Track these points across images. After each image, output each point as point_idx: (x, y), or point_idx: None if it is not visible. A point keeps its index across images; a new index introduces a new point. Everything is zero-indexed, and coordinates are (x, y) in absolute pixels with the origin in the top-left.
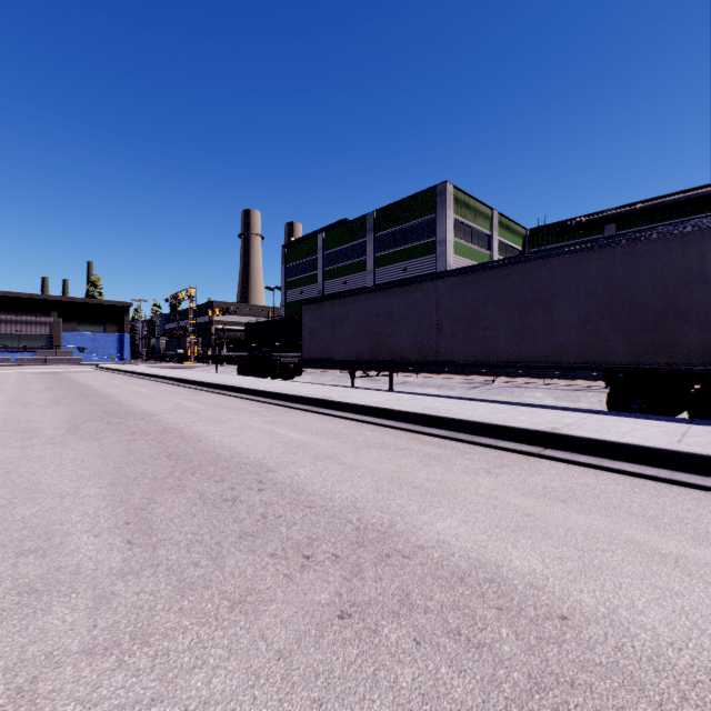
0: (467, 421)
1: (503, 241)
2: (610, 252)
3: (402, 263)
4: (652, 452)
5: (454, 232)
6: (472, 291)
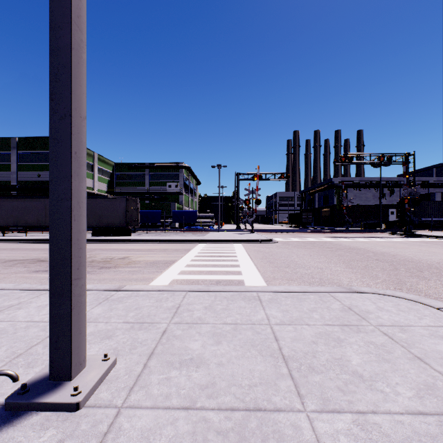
0: (44, 239)
1: (101, 168)
2: (92, 200)
3: (38, 172)
4: None
5: None
6: None
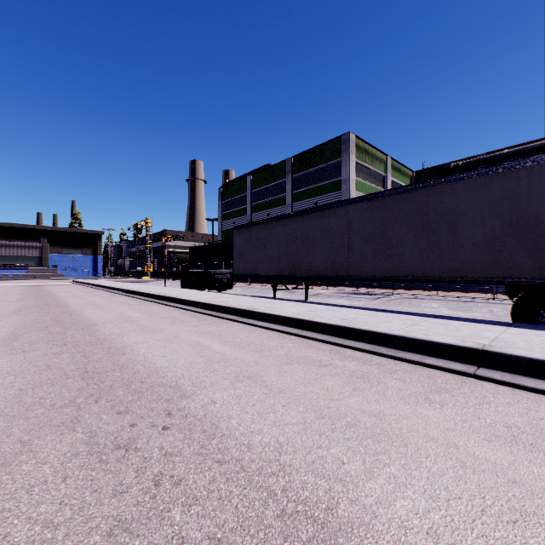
0: (388, 335)
1: (395, 181)
2: (515, 174)
3: (314, 198)
4: None
5: (356, 173)
6: (380, 214)
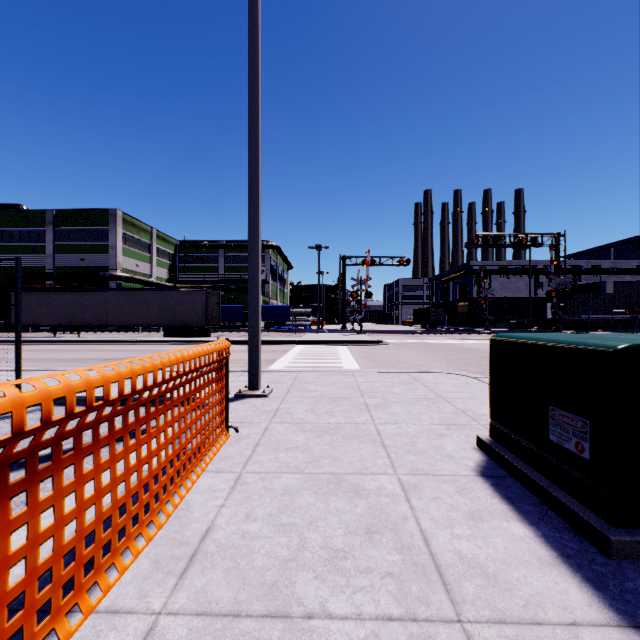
0: (114, 340)
1: (161, 248)
2: (164, 293)
3: (81, 255)
4: (151, 341)
5: (124, 241)
6: (122, 298)
